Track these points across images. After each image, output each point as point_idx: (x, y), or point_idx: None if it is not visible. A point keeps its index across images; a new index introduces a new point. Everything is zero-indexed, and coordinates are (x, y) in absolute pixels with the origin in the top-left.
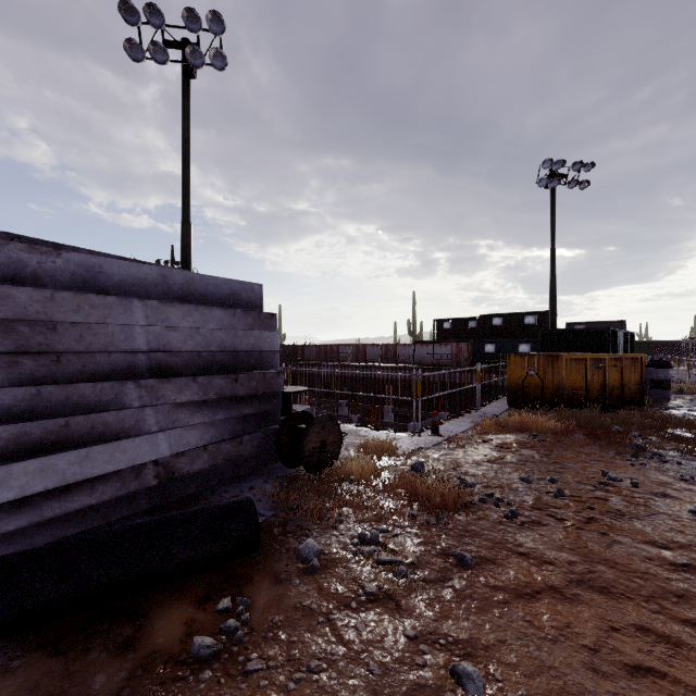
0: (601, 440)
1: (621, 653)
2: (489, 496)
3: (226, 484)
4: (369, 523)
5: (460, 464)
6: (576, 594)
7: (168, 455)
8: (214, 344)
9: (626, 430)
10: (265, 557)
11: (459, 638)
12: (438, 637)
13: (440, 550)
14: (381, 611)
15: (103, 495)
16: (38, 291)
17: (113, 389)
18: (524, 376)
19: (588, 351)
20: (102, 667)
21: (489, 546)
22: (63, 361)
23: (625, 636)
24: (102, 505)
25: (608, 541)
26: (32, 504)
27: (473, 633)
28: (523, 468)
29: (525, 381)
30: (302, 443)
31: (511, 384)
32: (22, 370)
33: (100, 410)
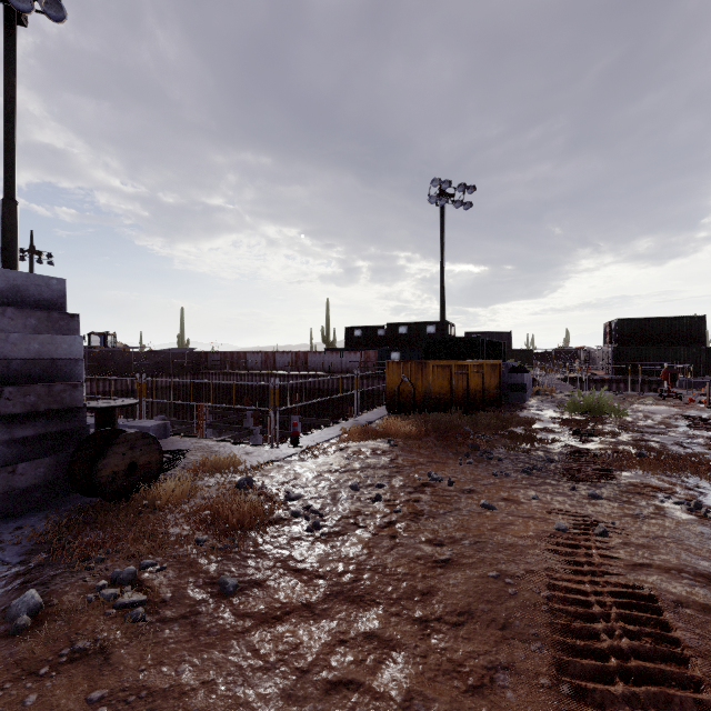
0: (446, 442)
1: (332, 669)
2: (307, 509)
3: None
4: (139, 557)
5: (298, 476)
6: (327, 608)
7: None
8: None
9: (476, 430)
10: None
11: (156, 689)
12: (130, 693)
13: (209, 579)
14: (76, 672)
15: None
16: None
17: None
18: (400, 383)
19: (463, 358)
20: None
21: (269, 566)
22: None
23: (349, 648)
24: None
25: (393, 544)
26: None
27: (179, 678)
28: (361, 475)
29: (401, 387)
30: (96, 467)
31: (390, 390)
32: None
33: None
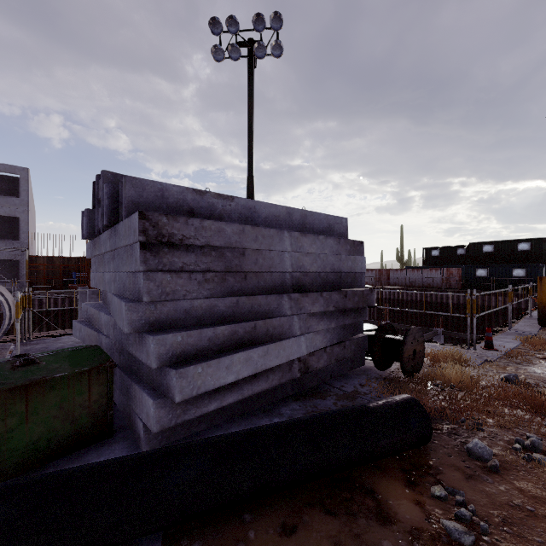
0: None
1: None
2: None
3: (337, 380)
4: (511, 429)
5: None
6: None
7: (305, 353)
8: (328, 266)
9: None
10: (433, 450)
11: None
12: None
13: None
14: None
15: (272, 382)
16: (236, 226)
17: (276, 301)
18: None
19: None
20: (379, 534)
21: None
22: (247, 278)
23: None
24: (267, 389)
25: None
26: (238, 385)
27: None
28: None
29: None
30: (402, 350)
31: (543, 305)
32: (227, 284)
33: (269, 316)
